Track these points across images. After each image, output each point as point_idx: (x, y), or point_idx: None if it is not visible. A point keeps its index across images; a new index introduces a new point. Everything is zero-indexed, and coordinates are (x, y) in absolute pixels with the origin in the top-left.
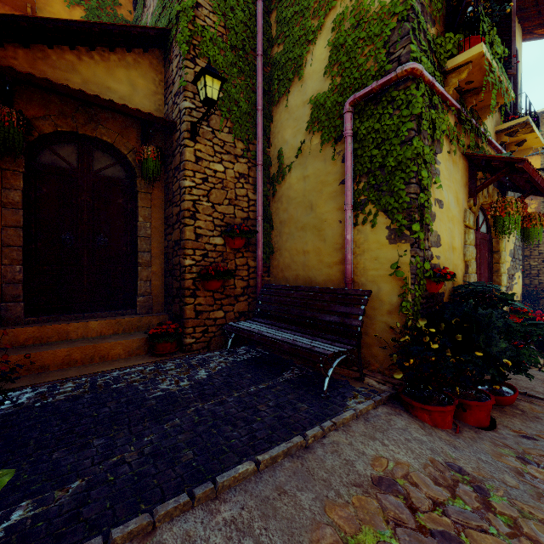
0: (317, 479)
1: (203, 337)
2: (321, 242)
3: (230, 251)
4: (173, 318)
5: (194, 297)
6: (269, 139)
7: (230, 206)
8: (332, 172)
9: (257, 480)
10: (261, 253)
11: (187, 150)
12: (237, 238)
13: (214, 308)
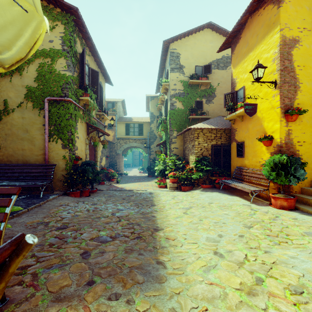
0: (46, 208)
1: None
2: (33, 146)
3: None
4: None
5: None
6: None
7: None
8: (39, 120)
9: (29, 212)
10: None
11: None
12: None
13: None
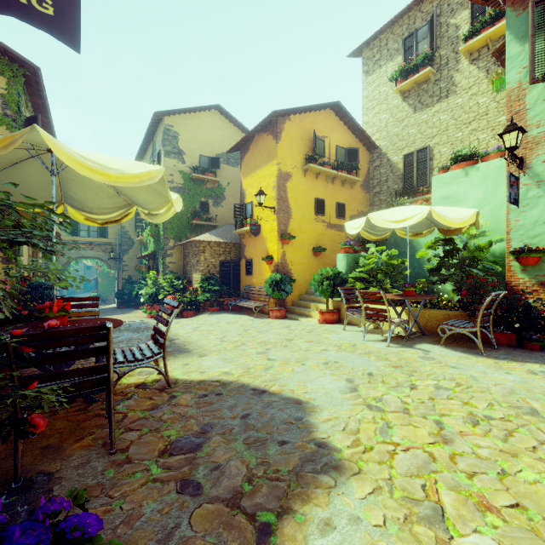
0: None
1: None
2: None
3: None
4: None
5: None
6: None
7: None
8: None
9: None
10: None
11: None
12: None
13: None
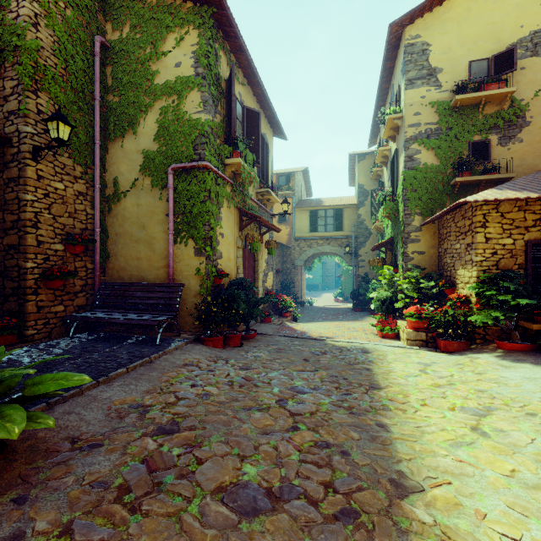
0: (158, 369)
1: (45, 329)
2: (152, 252)
3: (70, 255)
4: (6, 315)
5: (36, 295)
6: (104, 166)
7: (70, 218)
8: (160, 206)
9: (129, 374)
10: (99, 258)
11: (29, 168)
12: (78, 245)
13: (55, 303)
